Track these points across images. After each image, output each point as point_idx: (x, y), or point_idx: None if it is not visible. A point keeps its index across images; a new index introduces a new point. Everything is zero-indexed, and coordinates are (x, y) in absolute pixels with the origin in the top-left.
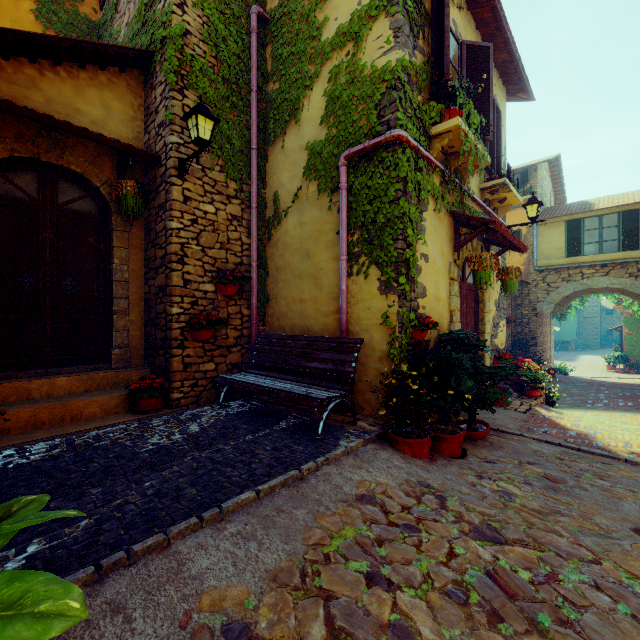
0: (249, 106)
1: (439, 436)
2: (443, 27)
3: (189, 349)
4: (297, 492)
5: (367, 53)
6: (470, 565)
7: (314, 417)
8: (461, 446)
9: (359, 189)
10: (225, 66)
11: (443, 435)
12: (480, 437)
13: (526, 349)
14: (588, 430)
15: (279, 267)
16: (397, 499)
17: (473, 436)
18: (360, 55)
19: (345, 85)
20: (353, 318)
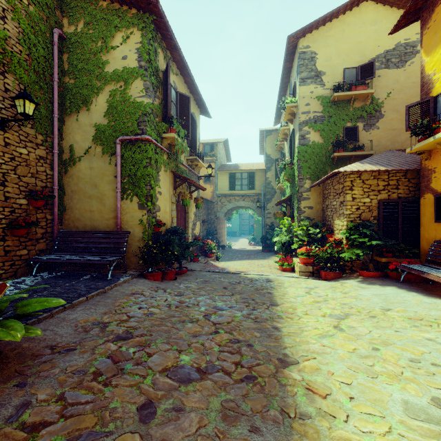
0: (52, 89)
1: (165, 272)
2: (168, 92)
3: (9, 241)
4: (105, 296)
5: (132, 92)
6: (172, 301)
7: (102, 273)
8: (175, 275)
9: (127, 157)
10: (36, 62)
11: (167, 271)
12: (183, 273)
13: (212, 236)
14: (226, 267)
15: (74, 190)
16: (148, 292)
17: (180, 272)
18: (128, 91)
19: (119, 102)
20: (124, 221)
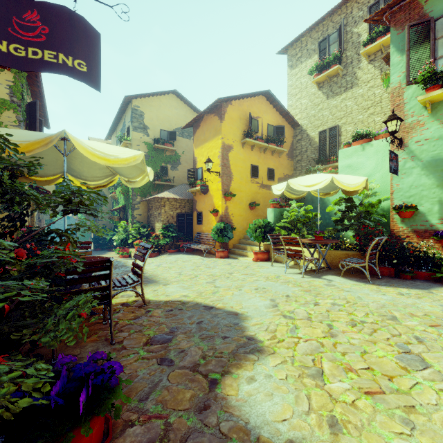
0: None
1: None
2: (35, 124)
3: None
4: None
5: (2, 119)
6: None
7: None
8: None
9: None
10: None
11: None
12: None
13: None
14: None
15: None
16: None
17: None
18: None
19: None
20: None
